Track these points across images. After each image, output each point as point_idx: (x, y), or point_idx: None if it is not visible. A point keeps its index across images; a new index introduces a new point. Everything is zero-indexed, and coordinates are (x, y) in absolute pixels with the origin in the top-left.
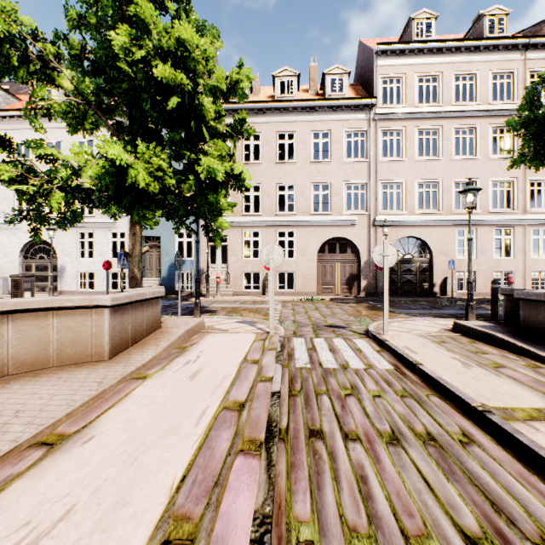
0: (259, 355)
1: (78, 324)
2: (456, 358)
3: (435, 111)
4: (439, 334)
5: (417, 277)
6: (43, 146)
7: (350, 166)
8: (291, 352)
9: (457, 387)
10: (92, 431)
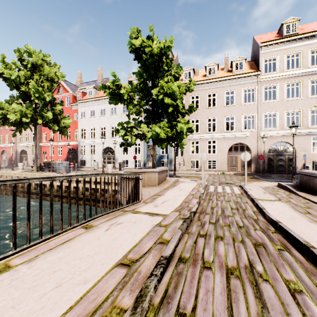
0: (198, 188)
1: (151, 176)
2: (264, 192)
3: (297, 73)
4: (269, 186)
5: (286, 163)
6: (130, 123)
7: (245, 107)
8: (208, 188)
9: (253, 196)
10: (164, 194)
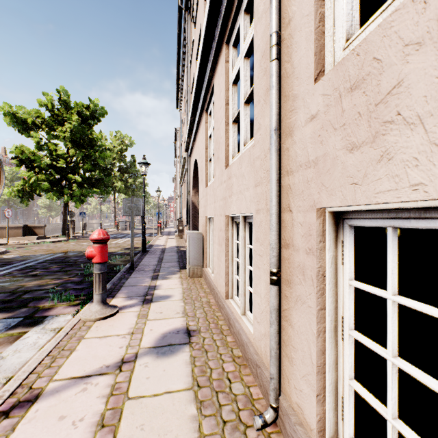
0: None
1: None
2: None
3: None
4: None
5: None
6: None
7: None
8: None
9: None
10: None
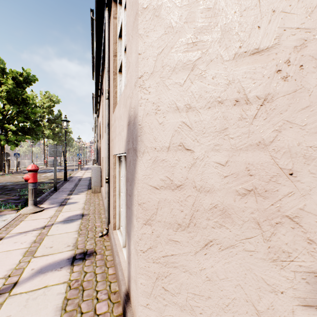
0: None
1: None
2: None
3: None
4: None
5: None
6: None
7: None
8: None
9: None
10: None
